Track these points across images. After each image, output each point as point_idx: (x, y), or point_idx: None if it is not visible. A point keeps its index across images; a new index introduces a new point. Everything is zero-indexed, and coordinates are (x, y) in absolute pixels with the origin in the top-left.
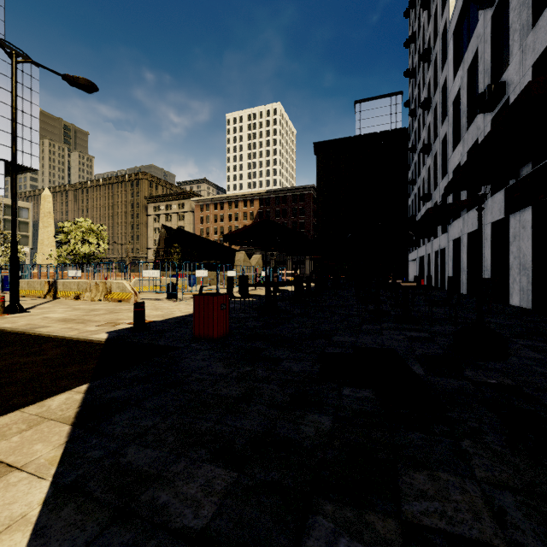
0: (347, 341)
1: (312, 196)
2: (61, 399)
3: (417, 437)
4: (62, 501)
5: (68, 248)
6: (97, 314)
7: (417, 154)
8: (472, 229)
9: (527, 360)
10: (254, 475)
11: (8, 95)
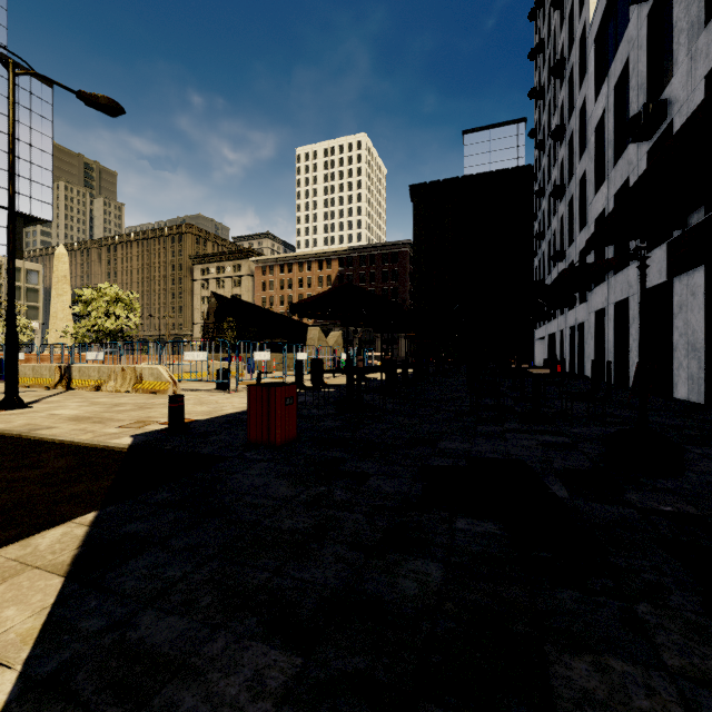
0: (458, 448)
1: (408, 254)
2: (56, 535)
3: (569, 597)
4: (31, 707)
5: (89, 322)
6: (121, 410)
7: (546, 199)
8: (621, 297)
9: (711, 476)
10: (328, 662)
11: None
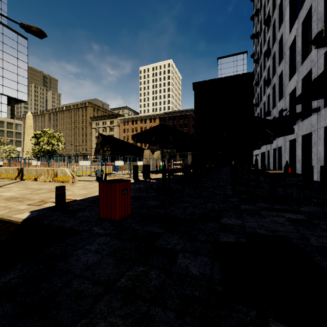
0: (235, 224)
1: (191, 115)
2: None
3: None
4: None
5: (39, 147)
6: (38, 192)
7: (259, 87)
8: (306, 132)
9: None
10: None
11: (9, 56)
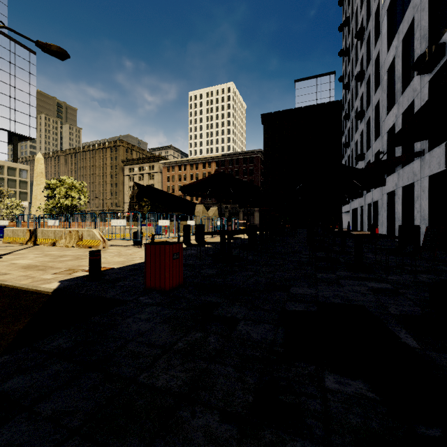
0: (307, 294)
1: (260, 158)
2: None
3: None
4: None
5: (54, 201)
6: (62, 260)
7: (350, 121)
8: (407, 182)
9: None
10: None
11: (11, 77)
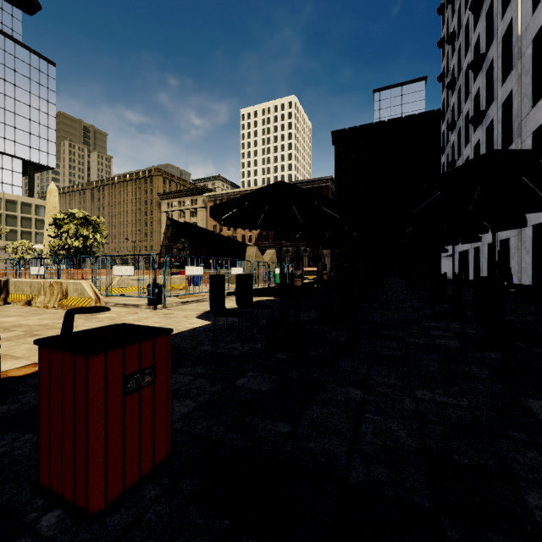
0: None
1: (330, 188)
2: None
3: None
4: None
5: (62, 242)
6: None
7: (456, 132)
8: None
9: None
10: None
11: (25, 94)
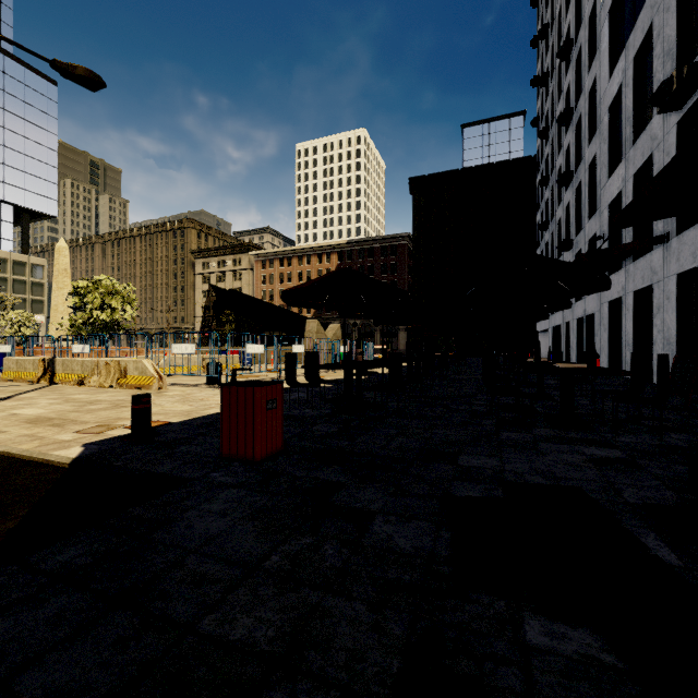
0: (486, 467)
1: (407, 247)
2: None
3: None
4: None
5: (85, 315)
6: (92, 409)
7: (549, 188)
8: (642, 285)
9: None
10: None
11: (18, 121)
